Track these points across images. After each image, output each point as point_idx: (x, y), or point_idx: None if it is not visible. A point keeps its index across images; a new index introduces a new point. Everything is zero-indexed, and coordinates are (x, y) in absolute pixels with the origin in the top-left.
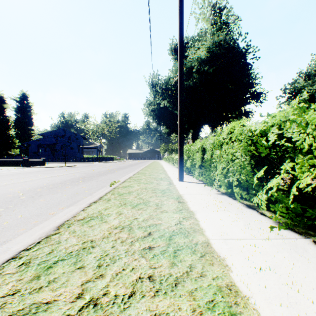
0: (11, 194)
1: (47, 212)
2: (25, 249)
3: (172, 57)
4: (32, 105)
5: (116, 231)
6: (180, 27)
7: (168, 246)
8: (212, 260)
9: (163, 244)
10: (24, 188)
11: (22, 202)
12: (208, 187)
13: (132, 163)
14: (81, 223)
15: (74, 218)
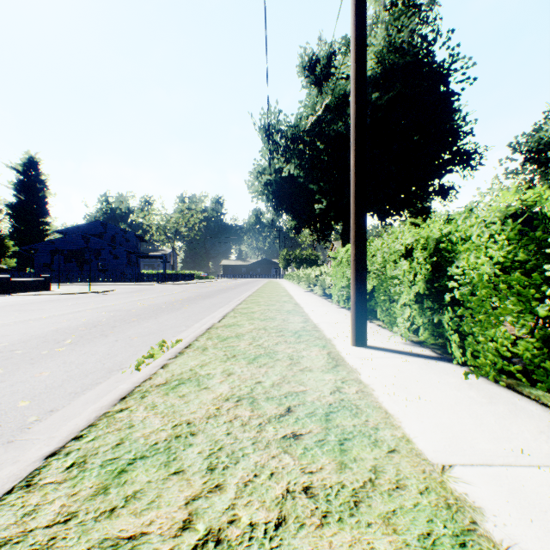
0: None
1: None
2: None
3: (305, 80)
4: (46, 179)
5: None
6: None
7: None
8: None
9: None
10: None
11: None
12: (487, 384)
13: (227, 285)
14: None
15: None
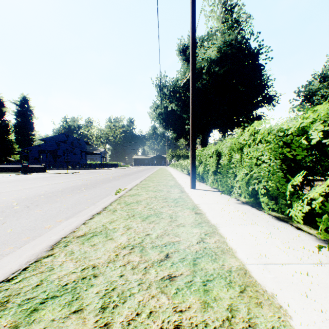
0: (4, 204)
1: (42, 225)
2: (6, 280)
3: (180, 57)
4: (33, 109)
5: (124, 253)
6: (193, 19)
7: (193, 274)
8: (258, 299)
9: (187, 271)
10: (19, 197)
11: (15, 213)
12: (225, 195)
13: (137, 170)
14: (81, 241)
15: (73, 234)
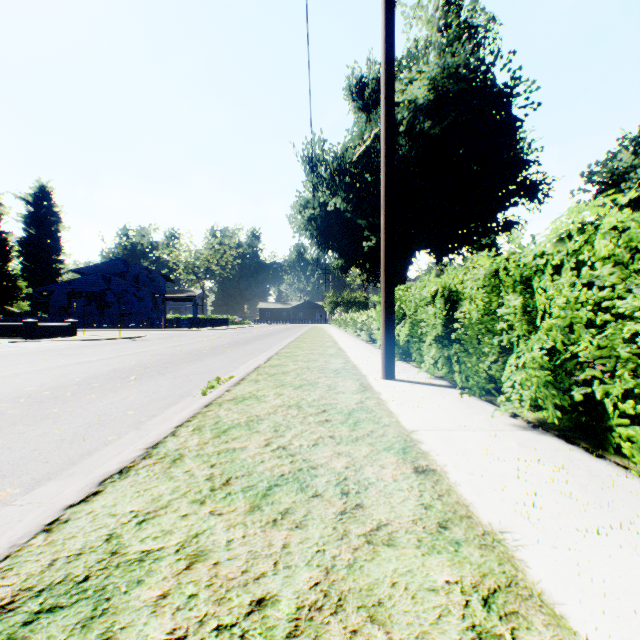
0: None
1: None
2: None
3: (352, 104)
4: (59, 211)
5: None
6: None
7: None
8: None
9: None
10: None
11: None
12: (474, 400)
13: (266, 331)
14: None
15: None
